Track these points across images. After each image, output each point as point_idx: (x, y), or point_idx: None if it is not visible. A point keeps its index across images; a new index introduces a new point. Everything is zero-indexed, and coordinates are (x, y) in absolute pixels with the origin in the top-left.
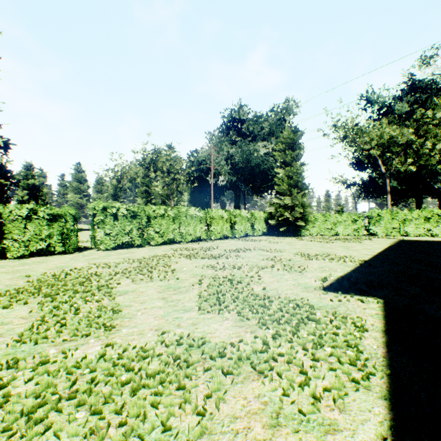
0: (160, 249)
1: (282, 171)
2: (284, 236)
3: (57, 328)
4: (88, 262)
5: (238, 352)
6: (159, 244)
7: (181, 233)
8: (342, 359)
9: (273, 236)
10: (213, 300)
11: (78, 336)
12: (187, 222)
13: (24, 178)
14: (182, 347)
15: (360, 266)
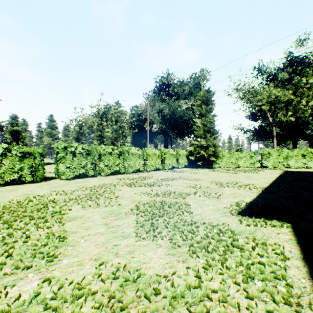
0: (108, 178)
1: (199, 120)
2: (201, 168)
3: (3, 258)
4: (50, 190)
5: (172, 289)
6: (108, 174)
7: (124, 166)
8: (276, 297)
9: (193, 168)
10: (148, 226)
11: (20, 268)
12: (129, 158)
13: (10, 125)
14: (118, 281)
15: (262, 192)
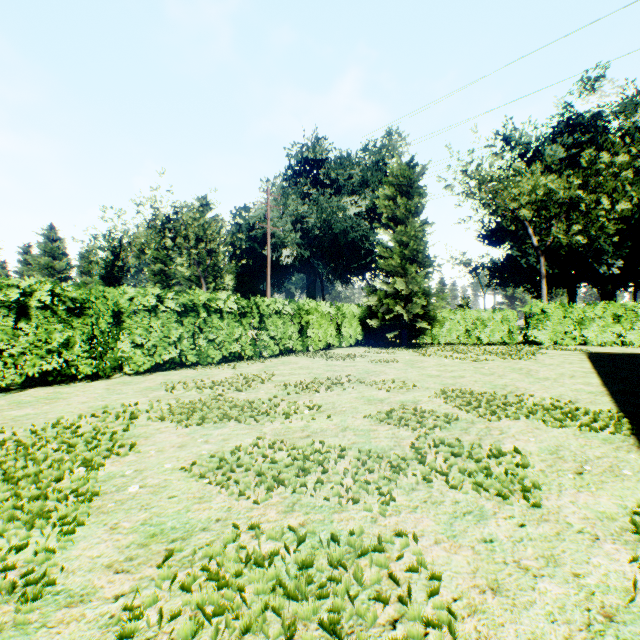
0: (138, 384)
1: (389, 234)
2: (393, 346)
3: None
4: None
5: None
6: (148, 369)
7: (198, 345)
8: None
9: (375, 347)
10: None
11: None
12: (210, 323)
13: None
14: None
15: None
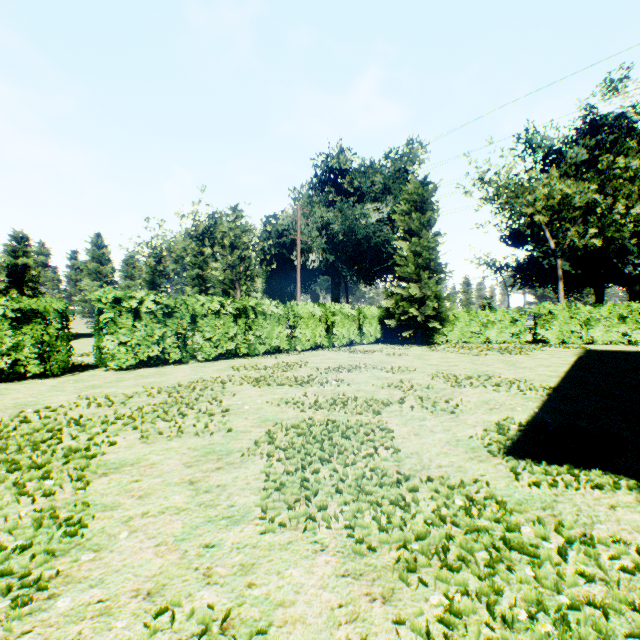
0: (211, 367)
1: (405, 244)
2: (409, 343)
3: None
4: (78, 395)
5: None
6: (212, 358)
7: (248, 340)
8: None
9: (392, 345)
10: (295, 489)
11: None
12: (257, 323)
13: (11, 255)
14: None
15: (549, 399)
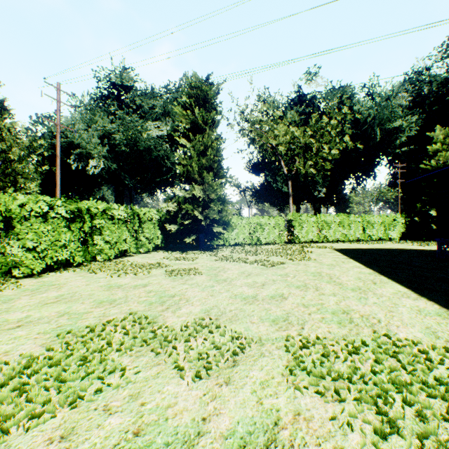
0: None
1: (188, 143)
2: (191, 248)
3: None
4: None
5: None
6: None
7: None
8: None
9: (174, 251)
10: None
11: None
12: None
13: None
14: None
15: None
